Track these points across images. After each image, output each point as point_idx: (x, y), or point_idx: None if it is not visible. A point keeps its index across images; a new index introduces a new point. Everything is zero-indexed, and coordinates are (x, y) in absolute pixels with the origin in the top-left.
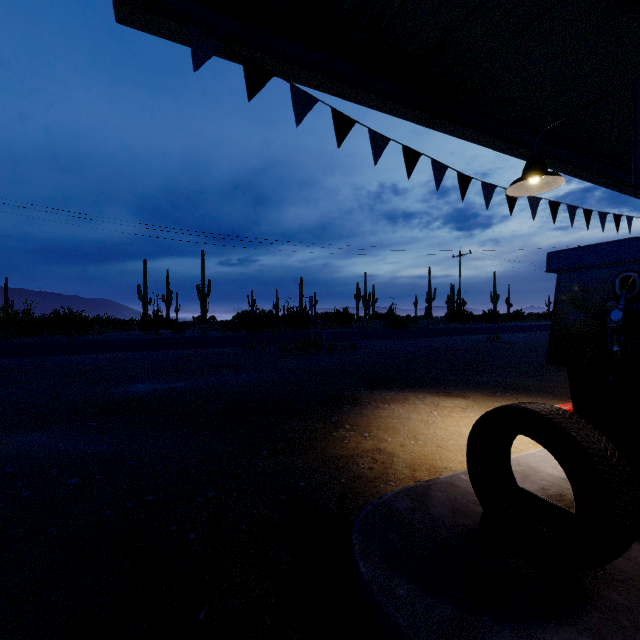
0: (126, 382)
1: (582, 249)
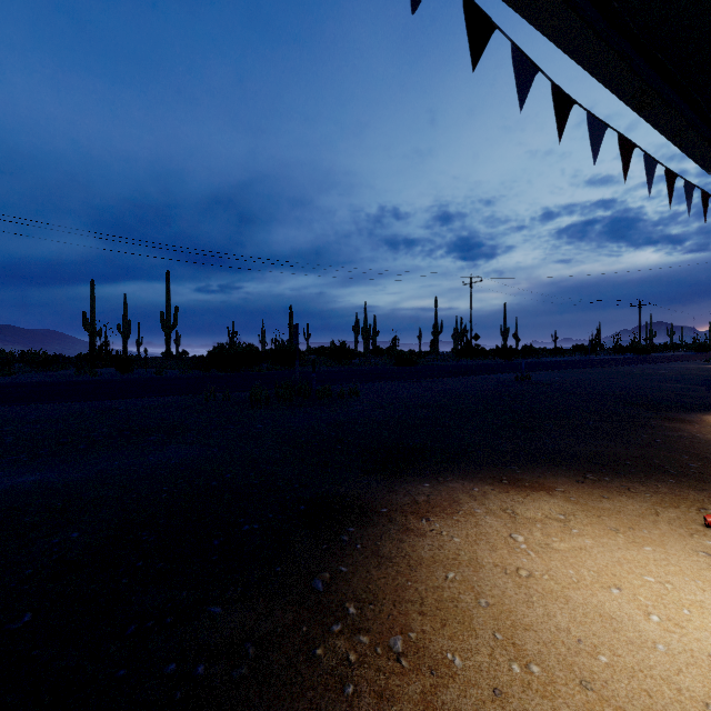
0: None
1: None
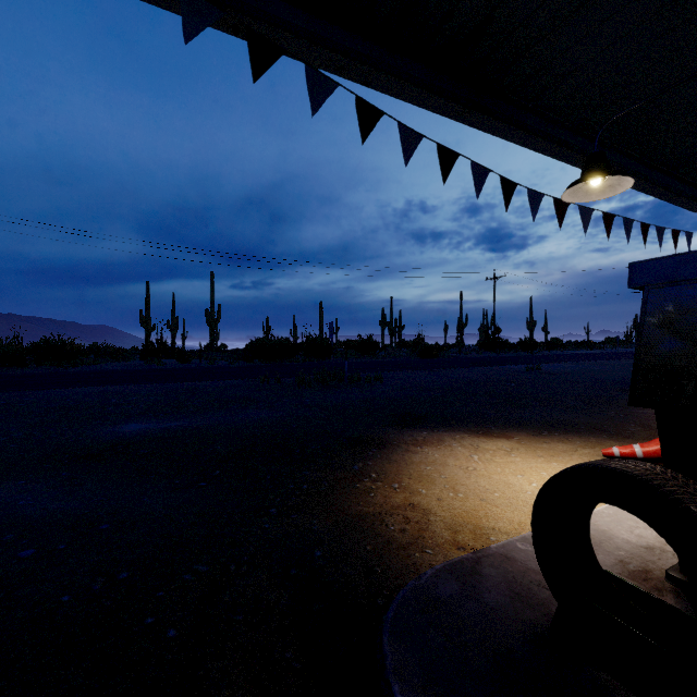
0: (115, 421)
1: (679, 257)
